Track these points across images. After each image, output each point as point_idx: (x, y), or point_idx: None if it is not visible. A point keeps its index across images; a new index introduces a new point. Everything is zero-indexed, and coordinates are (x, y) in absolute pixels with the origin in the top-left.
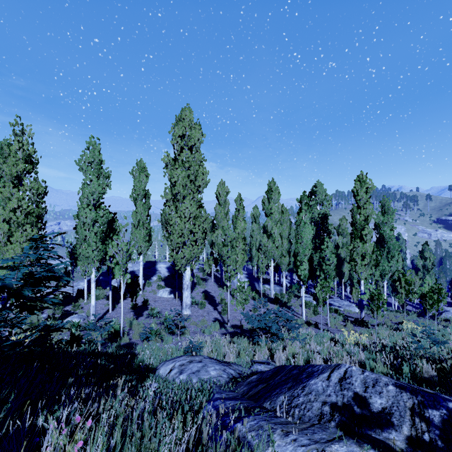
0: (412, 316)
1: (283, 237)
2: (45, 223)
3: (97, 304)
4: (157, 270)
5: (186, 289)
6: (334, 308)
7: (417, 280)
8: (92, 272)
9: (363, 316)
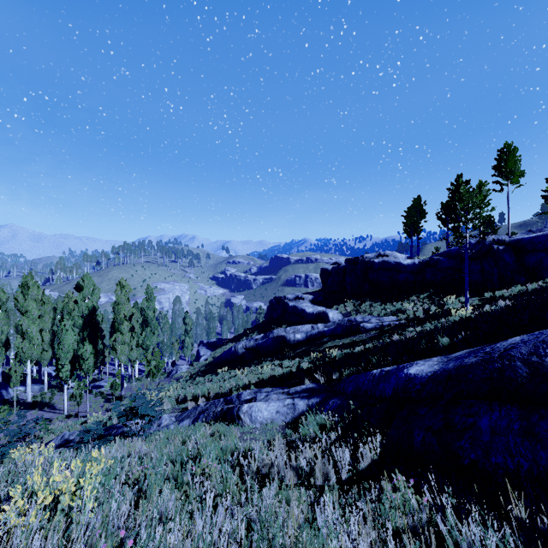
0: (163, 377)
1: (45, 330)
2: None
3: None
4: None
5: None
6: (100, 391)
7: (177, 345)
8: None
9: (123, 391)
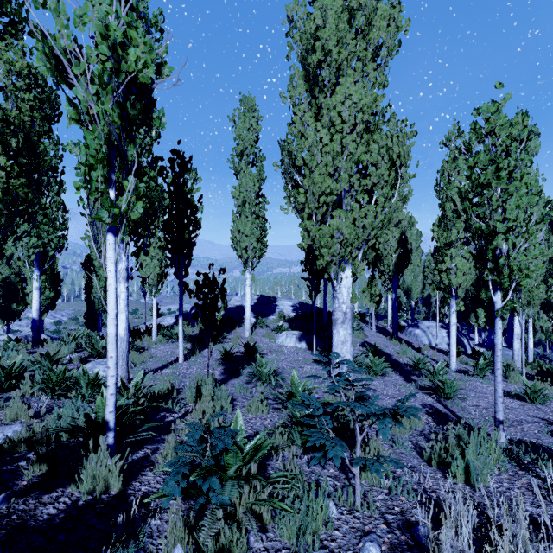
0: None
1: None
2: (44, 156)
3: (170, 346)
4: (278, 307)
5: (340, 322)
6: None
7: None
8: (120, 257)
9: None
